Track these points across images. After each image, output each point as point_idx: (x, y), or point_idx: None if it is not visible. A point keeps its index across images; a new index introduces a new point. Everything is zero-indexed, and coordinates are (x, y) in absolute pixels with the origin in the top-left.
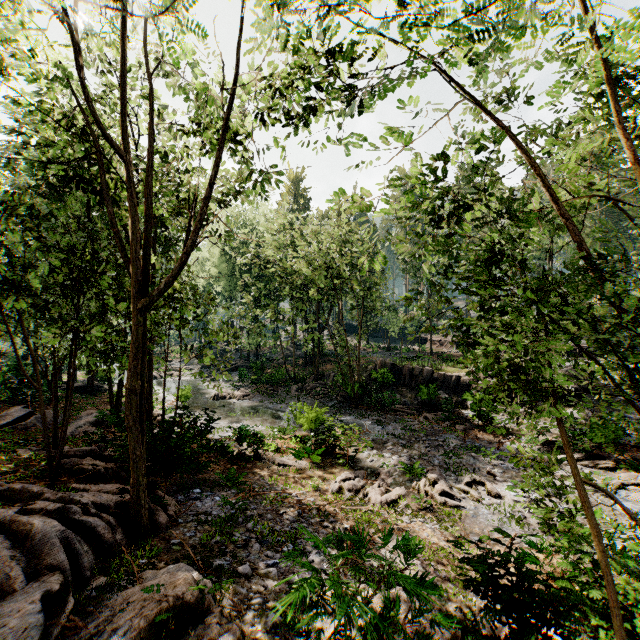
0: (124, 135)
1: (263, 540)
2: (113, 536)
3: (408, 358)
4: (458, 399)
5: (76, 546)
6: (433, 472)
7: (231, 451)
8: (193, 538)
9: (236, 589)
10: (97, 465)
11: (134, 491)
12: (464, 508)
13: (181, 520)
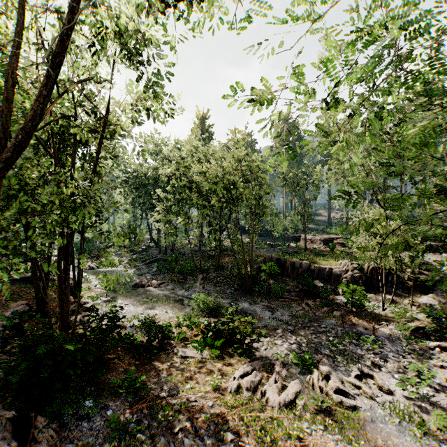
0: None
1: None
2: None
3: (289, 253)
4: (331, 287)
5: None
6: (323, 364)
7: (139, 342)
8: None
9: None
10: None
11: None
12: (360, 408)
13: None
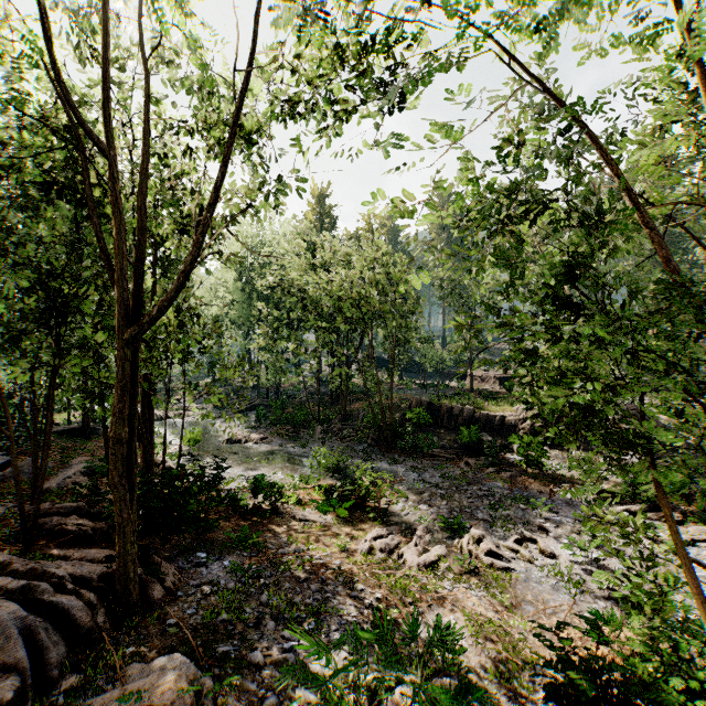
0: (106, 126)
1: (279, 617)
2: (93, 618)
3: (446, 396)
4: (503, 442)
5: (41, 637)
6: (477, 528)
7: (245, 504)
8: (194, 616)
9: (244, 684)
10: (83, 525)
11: (120, 562)
12: (514, 570)
13: (181, 593)
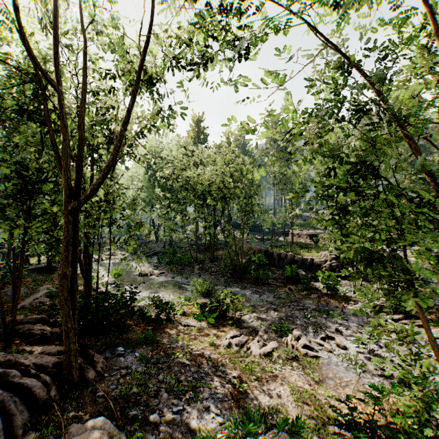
0: (56, 70)
1: (170, 390)
2: (48, 393)
3: (276, 246)
4: (312, 275)
5: (11, 407)
6: (297, 330)
7: (149, 315)
8: (115, 390)
9: (146, 436)
10: (45, 330)
11: (66, 356)
12: (320, 357)
13: (107, 374)
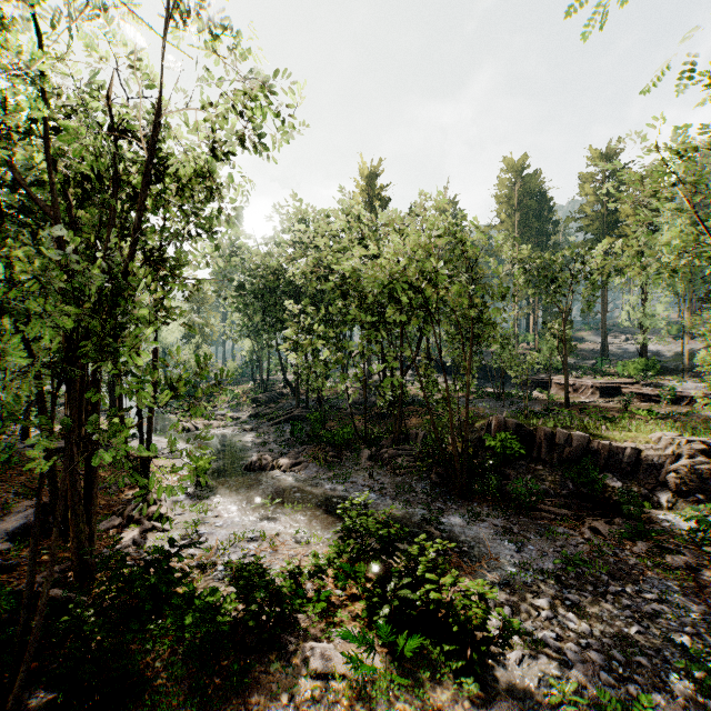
0: None
1: None
2: None
3: (535, 412)
4: (640, 490)
5: None
6: None
7: (226, 620)
8: None
9: None
10: None
11: None
12: None
13: None
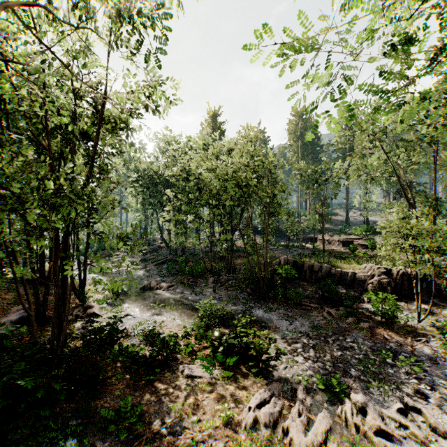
0: None
1: None
2: None
3: (305, 255)
4: (355, 293)
5: None
6: (356, 391)
7: (141, 357)
8: None
9: None
10: None
11: None
12: None
13: None
